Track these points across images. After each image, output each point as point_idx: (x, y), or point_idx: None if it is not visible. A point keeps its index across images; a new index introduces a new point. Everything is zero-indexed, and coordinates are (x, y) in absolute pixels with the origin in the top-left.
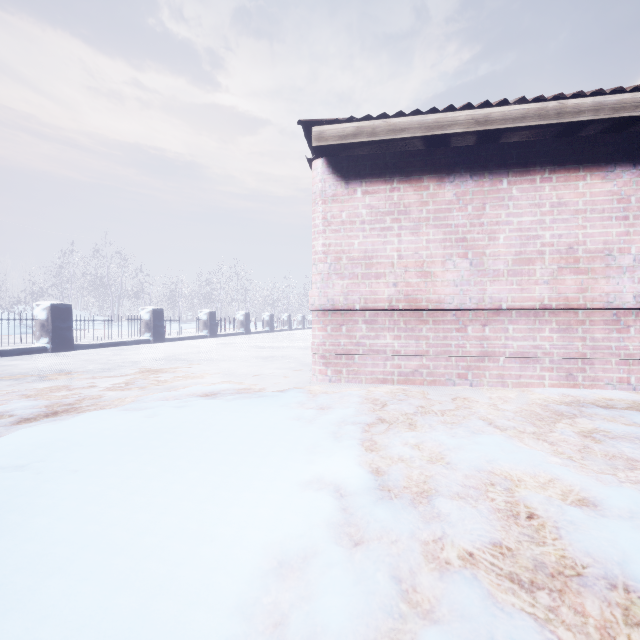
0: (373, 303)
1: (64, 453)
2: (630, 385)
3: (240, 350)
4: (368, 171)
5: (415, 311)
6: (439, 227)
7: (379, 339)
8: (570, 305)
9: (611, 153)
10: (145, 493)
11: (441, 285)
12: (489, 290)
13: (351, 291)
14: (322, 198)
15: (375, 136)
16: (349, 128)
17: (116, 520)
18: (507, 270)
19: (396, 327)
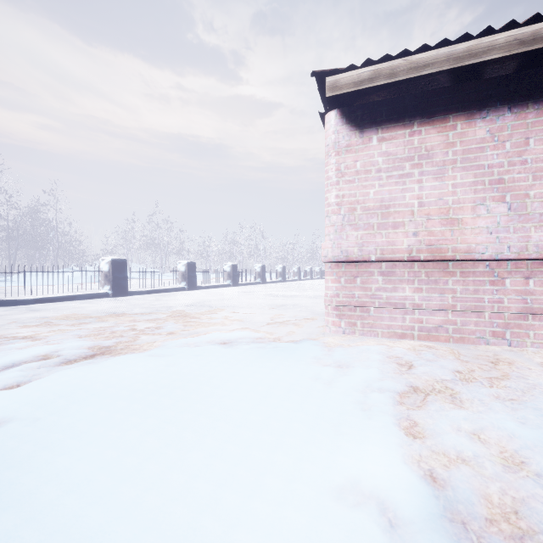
0: (390, 254)
1: (79, 407)
2: None
3: (257, 298)
4: (384, 117)
5: (439, 262)
6: (468, 169)
7: (397, 291)
8: None
9: None
10: (137, 484)
11: (471, 233)
12: (534, 237)
13: (366, 242)
14: (335, 150)
15: (394, 77)
16: (365, 73)
17: (89, 536)
18: None
19: (416, 279)
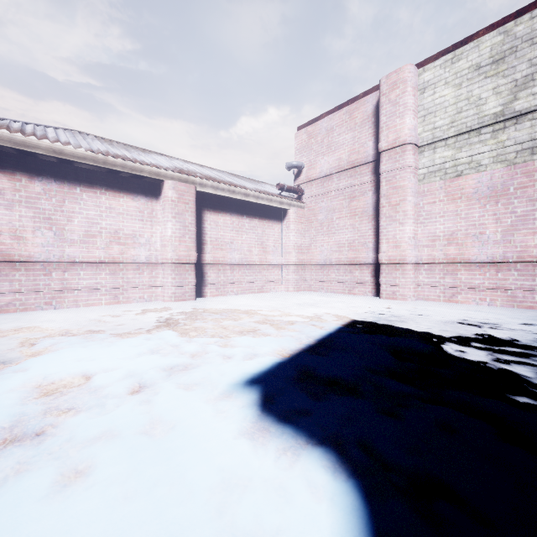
0: None
1: None
2: (145, 299)
3: None
4: None
5: (9, 262)
6: (30, 208)
7: None
8: (116, 261)
9: (136, 188)
10: None
11: (32, 246)
12: (67, 251)
13: None
14: None
15: None
16: None
17: None
18: (80, 240)
19: None
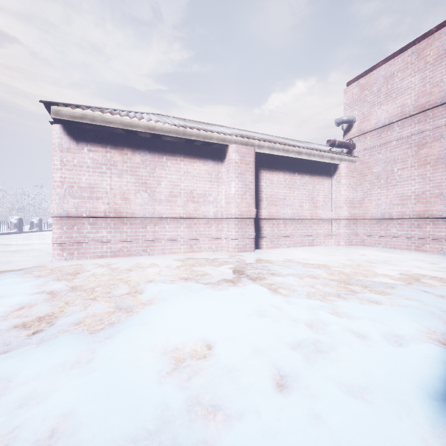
0: (95, 213)
1: None
2: (212, 249)
3: None
4: (92, 138)
5: (120, 218)
6: (133, 175)
7: (99, 233)
8: (191, 216)
9: (206, 154)
10: None
11: (134, 205)
12: (157, 208)
13: (80, 206)
14: (60, 148)
15: (94, 122)
16: (78, 113)
17: None
18: (166, 199)
19: (109, 227)
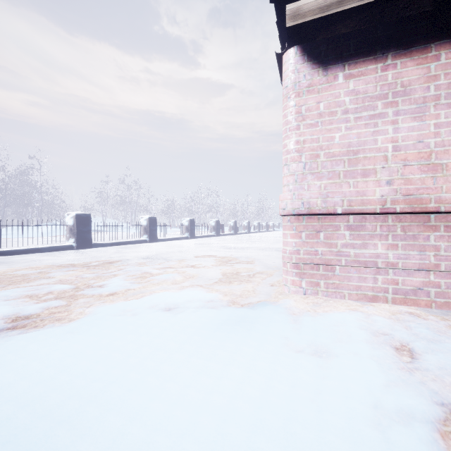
0: (360, 205)
1: None
2: None
3: (211, 250)
4: (352, 51)
5: (418, 214)
6: None
7: (367, 248)
8: None
9: None
10: None
11: None
12: None
13: (331, 192)
14: (295, 90)
15: None
16: None
17: None
18: None
19: (390, 234)
